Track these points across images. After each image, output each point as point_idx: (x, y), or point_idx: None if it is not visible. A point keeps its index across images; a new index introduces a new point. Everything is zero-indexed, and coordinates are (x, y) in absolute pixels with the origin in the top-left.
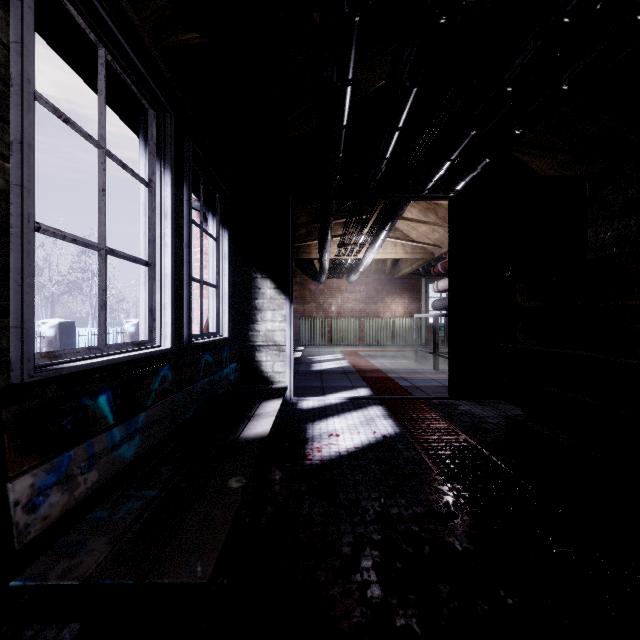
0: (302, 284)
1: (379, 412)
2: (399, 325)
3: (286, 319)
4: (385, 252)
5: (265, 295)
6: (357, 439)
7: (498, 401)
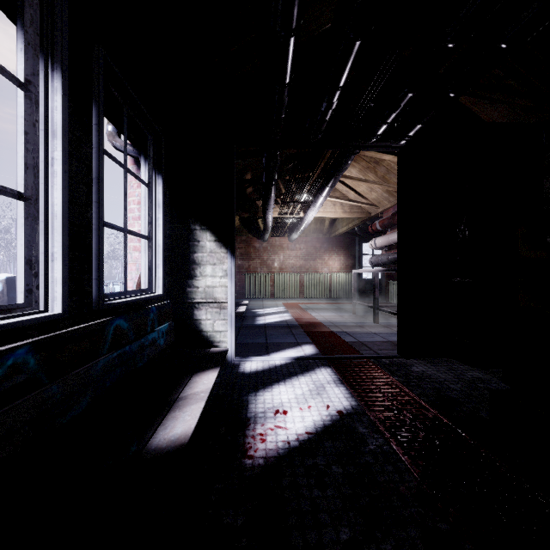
0: (247, 242)
1: (329, 376)
2: (336, 280)
3: (227, 274)
4: (325, 211)
5: (204, 248)
6: (308, 418)
7: (449, 359)
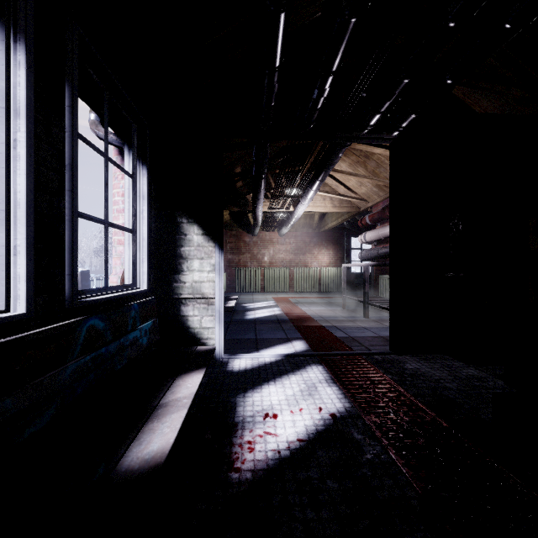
0: (237, 236)
1: (320, 375)
2: (325, 274)
3: (215, 269)
4: (315, 205)
5: (192, 242)
6: (300, 423)
7: (443, 356)
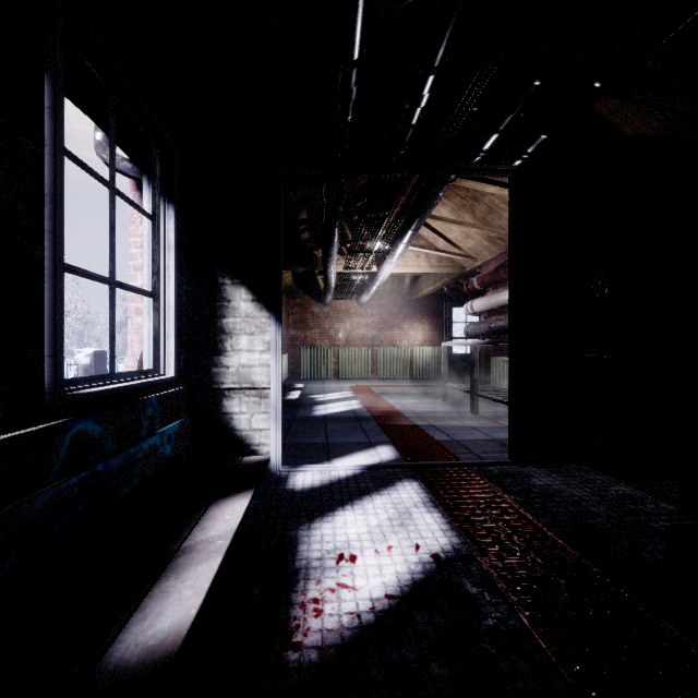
0: (303, 306)
1: (416, 495)
2: (418, 355)
3: (270, 348)
4: (405, 265)
5: (238, 311)
6: (389, 569)
7: (581, 467)
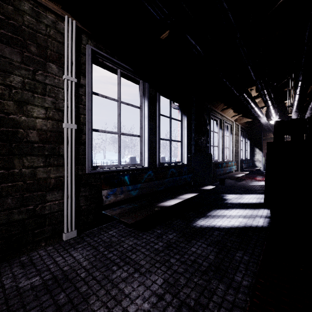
0: None
1: None
2: None
3: (261, 156)
4: None
5: (256, 151)
6: None
7: None
